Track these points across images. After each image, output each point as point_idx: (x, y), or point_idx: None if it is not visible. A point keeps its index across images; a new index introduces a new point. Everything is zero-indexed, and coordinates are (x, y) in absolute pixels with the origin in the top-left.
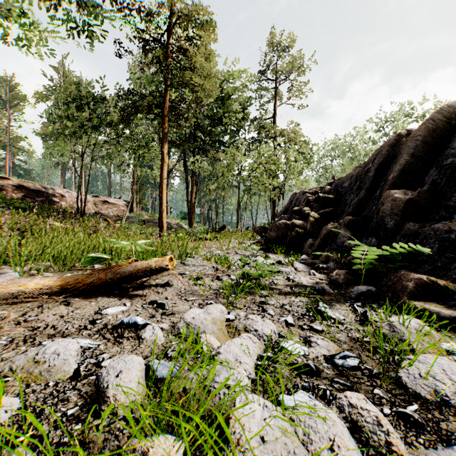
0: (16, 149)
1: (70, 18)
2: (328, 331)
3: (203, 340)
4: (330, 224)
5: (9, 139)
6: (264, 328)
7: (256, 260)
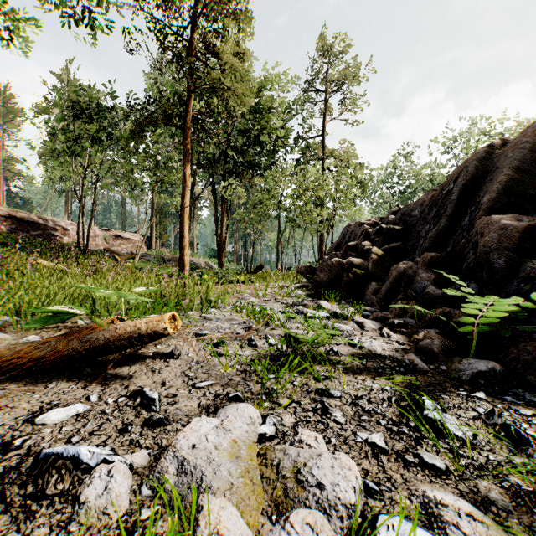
0: (11, 173)
1: (65, 1)
2: (458, 472)
3: (204, 521)
4: (401, 263)
5: (2, 161)
6: (338, 480)
7: (304, 312)
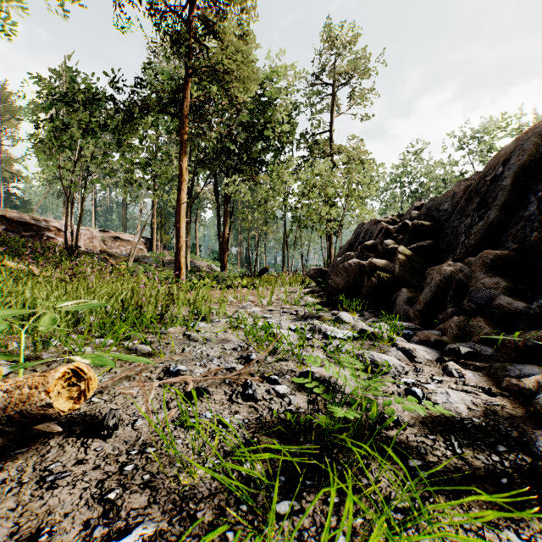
0: (9, 173)
1: None
2: None
3: None
4: (445, 265)
5: None
6: None
7: (322, 330)
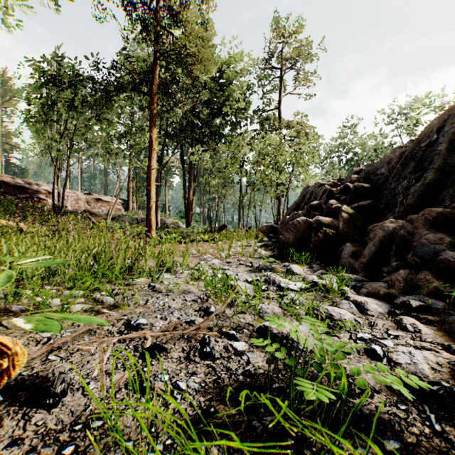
0: (8, 145)
1: None
2: None
3: None
4: (387, 222)
5: None
6: None
7: (276, 282)
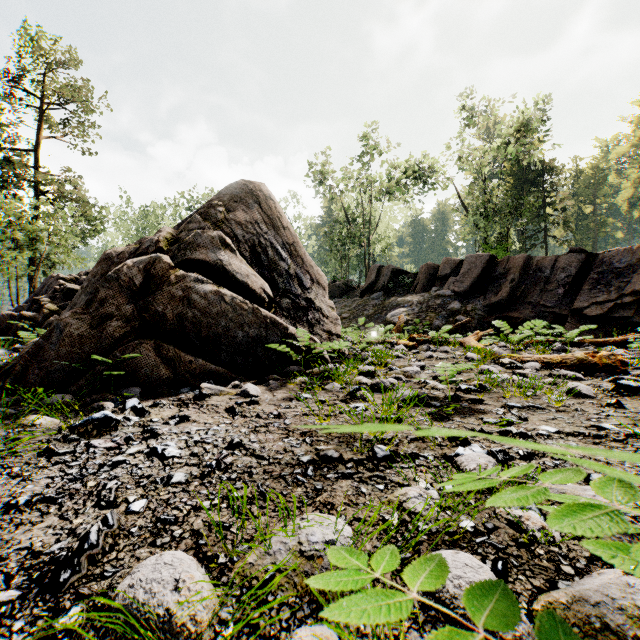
0: None
1: None
2: None
3: None
4: (54, 317)
5: None
6: None
7: None
